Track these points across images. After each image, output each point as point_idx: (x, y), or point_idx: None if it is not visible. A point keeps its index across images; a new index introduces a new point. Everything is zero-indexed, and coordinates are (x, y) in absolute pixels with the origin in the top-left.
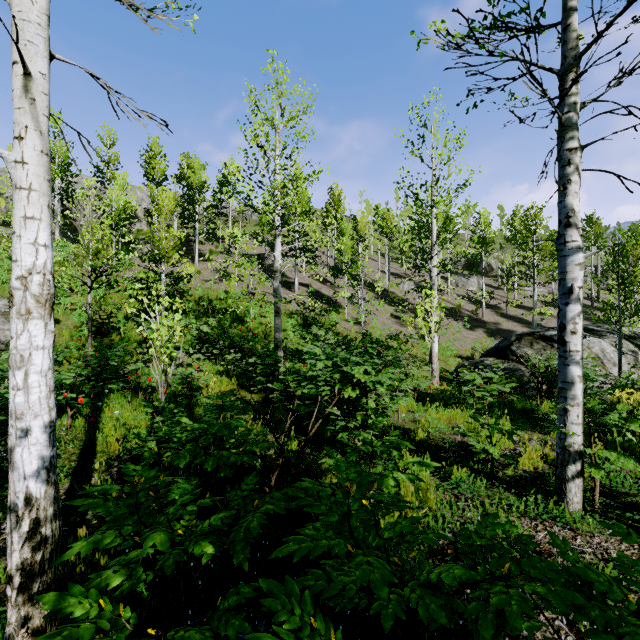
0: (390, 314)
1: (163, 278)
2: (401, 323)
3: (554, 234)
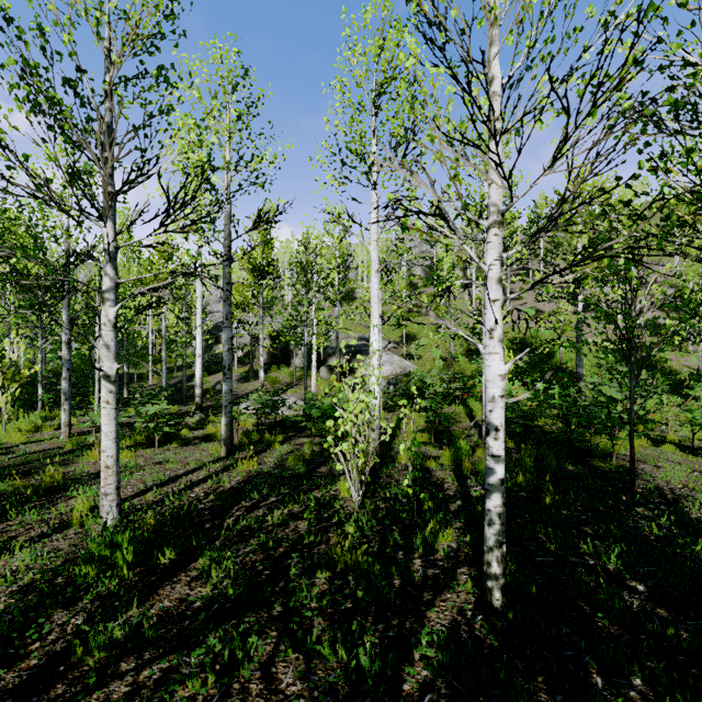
0: None
1: None
2: None
3: None
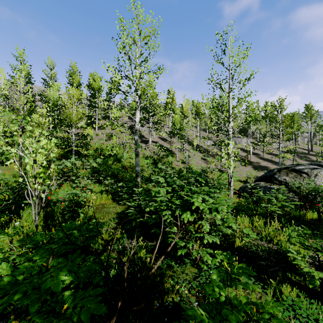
0: (200, 157)
1: (73, 136)
2: (207, 162)
3: (288, 115)
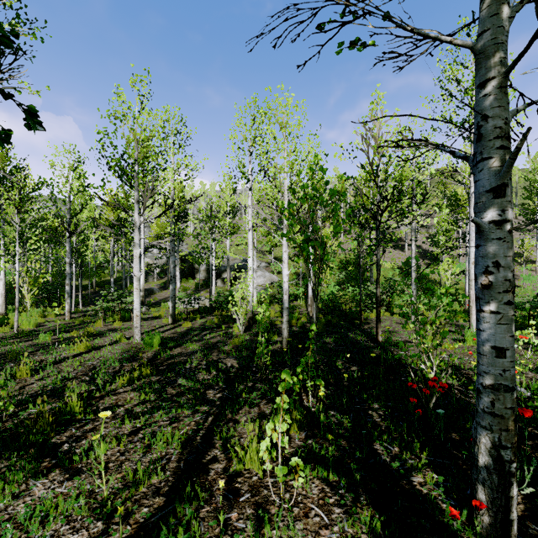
0: None
1: None
2: None
3: None
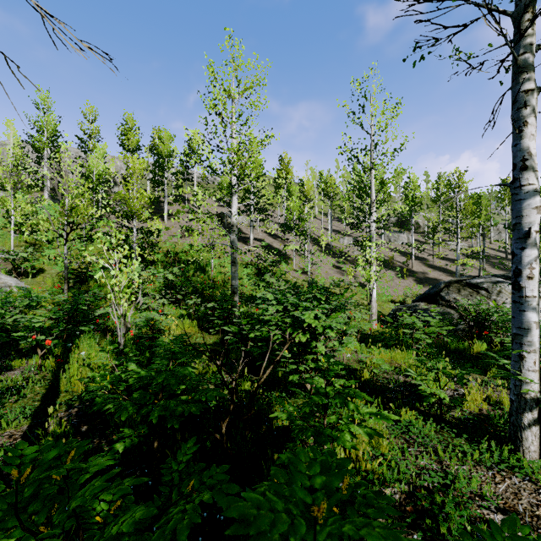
0: (332, 265)
1: (134, 233)
2: (342, 272)
3: (474, 196)
